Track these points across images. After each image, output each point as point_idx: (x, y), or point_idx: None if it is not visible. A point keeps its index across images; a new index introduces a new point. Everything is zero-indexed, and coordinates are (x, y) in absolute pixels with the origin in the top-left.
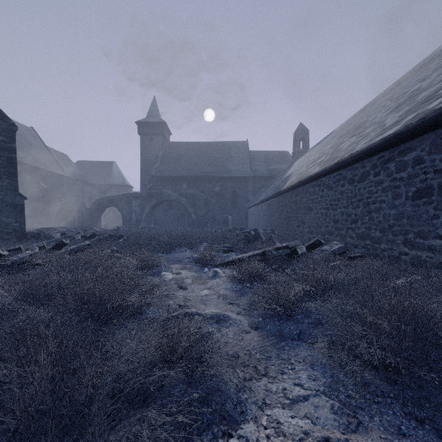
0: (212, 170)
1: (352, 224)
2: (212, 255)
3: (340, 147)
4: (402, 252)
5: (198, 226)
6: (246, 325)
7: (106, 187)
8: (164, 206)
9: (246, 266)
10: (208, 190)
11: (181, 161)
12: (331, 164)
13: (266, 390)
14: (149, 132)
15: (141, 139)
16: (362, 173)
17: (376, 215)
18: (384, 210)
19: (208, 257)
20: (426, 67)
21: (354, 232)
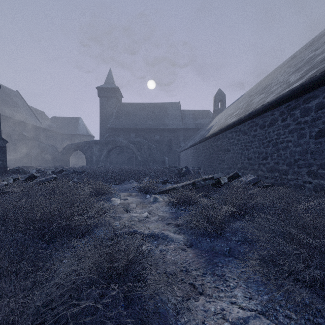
0: (153, 124)
1: (263, 160)
2: (153, 185)
3: (251, 102)
4: (306, 181)
5: (143, 165)
6: (181, 243)
7: (73, 136)
8: (117, 150)
9: (180, 193)
10: (150, 139)
11: (130, 117)
12: (246, 113)
13: (204, 311)
14: (106, 95)
15: (100, 100)
16: (271, 120)
17: (284, 152)
18: (290, 148)
19: (150, 186)
20: (315, 43)
21: (265, 166)
